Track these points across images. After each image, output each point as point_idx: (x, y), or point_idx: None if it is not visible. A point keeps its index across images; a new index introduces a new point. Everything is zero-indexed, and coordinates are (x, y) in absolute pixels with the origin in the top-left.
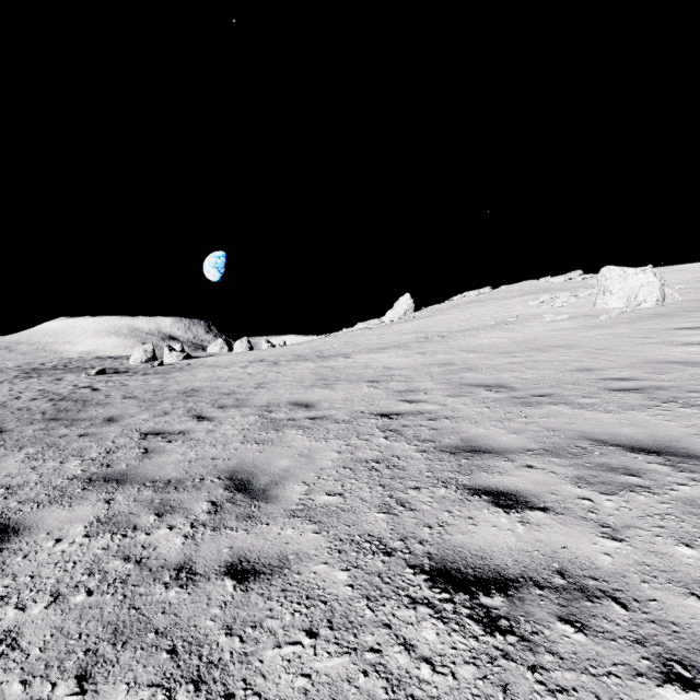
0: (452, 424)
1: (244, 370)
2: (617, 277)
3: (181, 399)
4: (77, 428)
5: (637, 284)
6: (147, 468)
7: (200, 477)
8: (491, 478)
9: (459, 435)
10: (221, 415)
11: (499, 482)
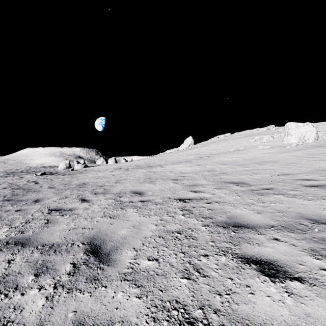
0: (220, 207)
1: (111, 173)
2: (294, 127)
3: (76, 189)
4: (17, 205)
5: (304, 131)
6: (43, 234)
7: (72, 242)
8: (253, 248)
9: (226, 214)
10: (94, 198)
11: (260, 252)
